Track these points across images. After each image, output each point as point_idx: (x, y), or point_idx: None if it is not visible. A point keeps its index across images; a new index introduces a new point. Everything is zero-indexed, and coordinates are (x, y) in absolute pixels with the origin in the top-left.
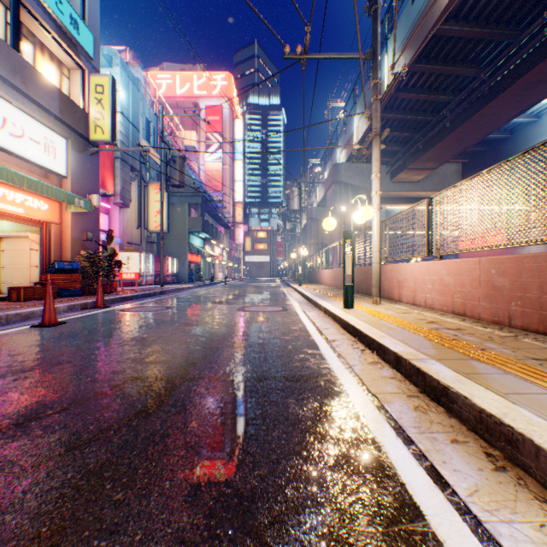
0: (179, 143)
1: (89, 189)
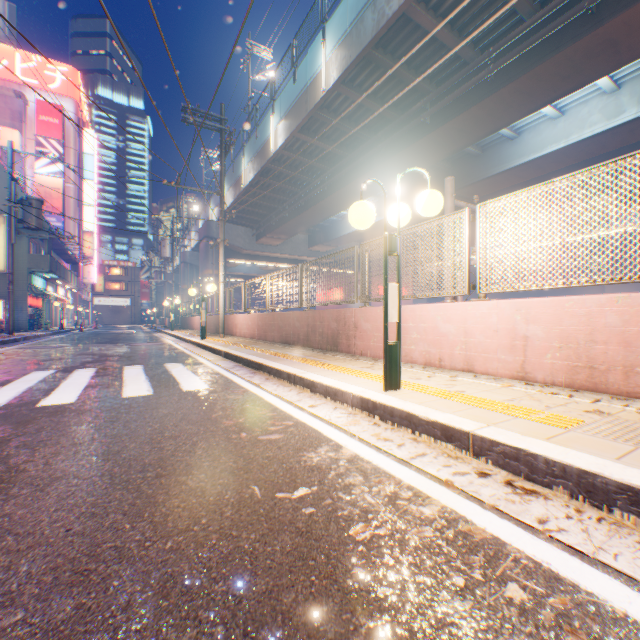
0: None
1: None
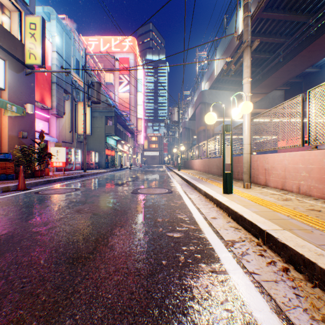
0: (102, 80)
1: (25, 100)
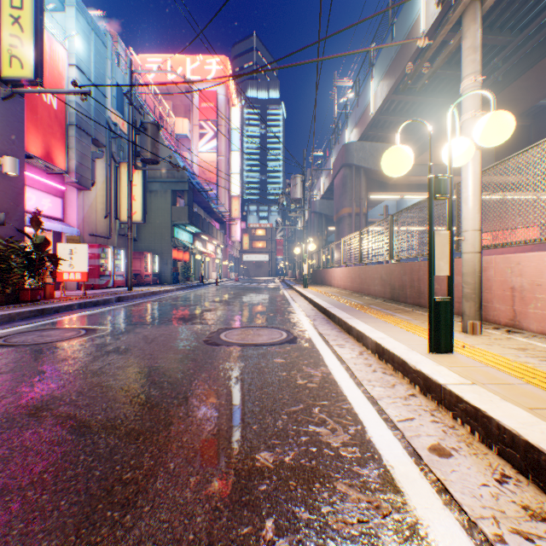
0: (170, 130)
1: (0, 148)
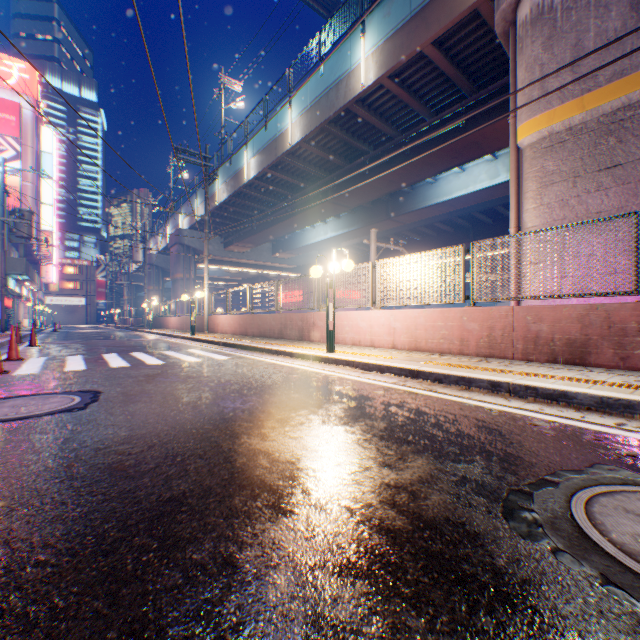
0: None
1: None
